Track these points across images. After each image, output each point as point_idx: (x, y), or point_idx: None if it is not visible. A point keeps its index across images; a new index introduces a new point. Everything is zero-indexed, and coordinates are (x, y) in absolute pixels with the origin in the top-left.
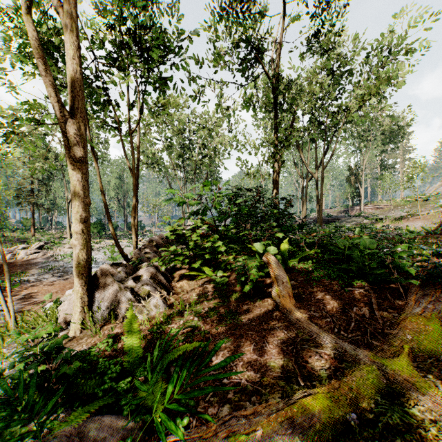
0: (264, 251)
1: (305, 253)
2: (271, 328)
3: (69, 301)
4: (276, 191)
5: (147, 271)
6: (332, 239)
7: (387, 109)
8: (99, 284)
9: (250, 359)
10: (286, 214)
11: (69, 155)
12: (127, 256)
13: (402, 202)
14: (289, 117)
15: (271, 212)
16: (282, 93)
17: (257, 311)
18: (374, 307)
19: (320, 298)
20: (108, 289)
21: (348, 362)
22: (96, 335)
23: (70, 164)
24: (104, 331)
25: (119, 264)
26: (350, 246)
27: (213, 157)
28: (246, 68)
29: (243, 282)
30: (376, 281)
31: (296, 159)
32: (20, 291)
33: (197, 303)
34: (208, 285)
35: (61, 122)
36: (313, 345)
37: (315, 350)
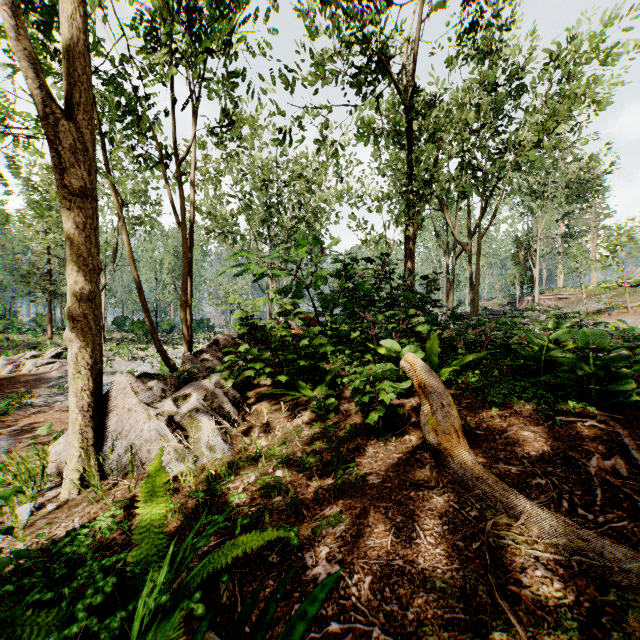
0: (398, 354)
1: (469, 357)
2: (425, 496)
3: (66, 437)
4: (410, 268)
5: (199, 388)
6: (509, 336)
7: (581, 143)
8: (115, 409)
9: (387, 569)
10: (428, 301)
11: (58, 182)
12: (174, 365)
13: (597, 289)
14: (432, 150)
15: (404, 297)
16: (418, 124)
17: (392, 459)
18: (634, 456)
19: (512, 436)
20: (129, 417)
21: (621, 589)
22: (102, 499)
23: (60, 198)
24: (117, 493)
25: (154, 375)
26: (548, 345)
27: (314, 222)
28: (364, 80)
29: (365, 405)
30: (633, 404)
31: (437, 227)
32: (18, 419)
33: (283, 443)
34: (304, 412)
35: (43, 122)
36: (524, 540)
37: (530, 552)
